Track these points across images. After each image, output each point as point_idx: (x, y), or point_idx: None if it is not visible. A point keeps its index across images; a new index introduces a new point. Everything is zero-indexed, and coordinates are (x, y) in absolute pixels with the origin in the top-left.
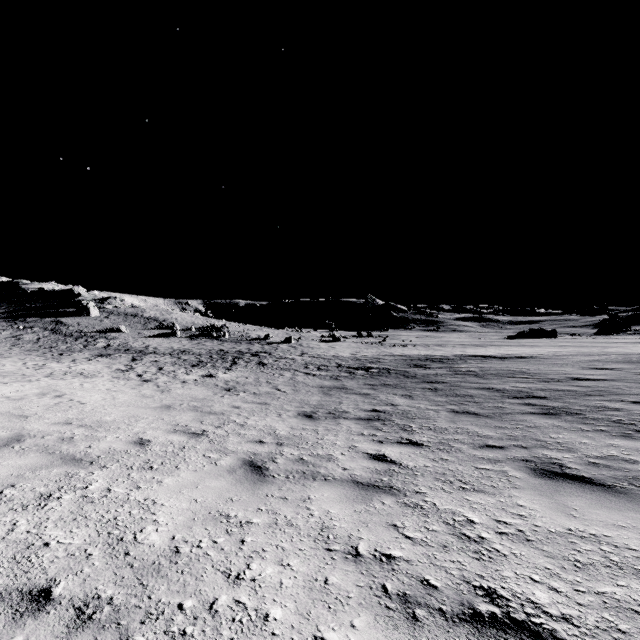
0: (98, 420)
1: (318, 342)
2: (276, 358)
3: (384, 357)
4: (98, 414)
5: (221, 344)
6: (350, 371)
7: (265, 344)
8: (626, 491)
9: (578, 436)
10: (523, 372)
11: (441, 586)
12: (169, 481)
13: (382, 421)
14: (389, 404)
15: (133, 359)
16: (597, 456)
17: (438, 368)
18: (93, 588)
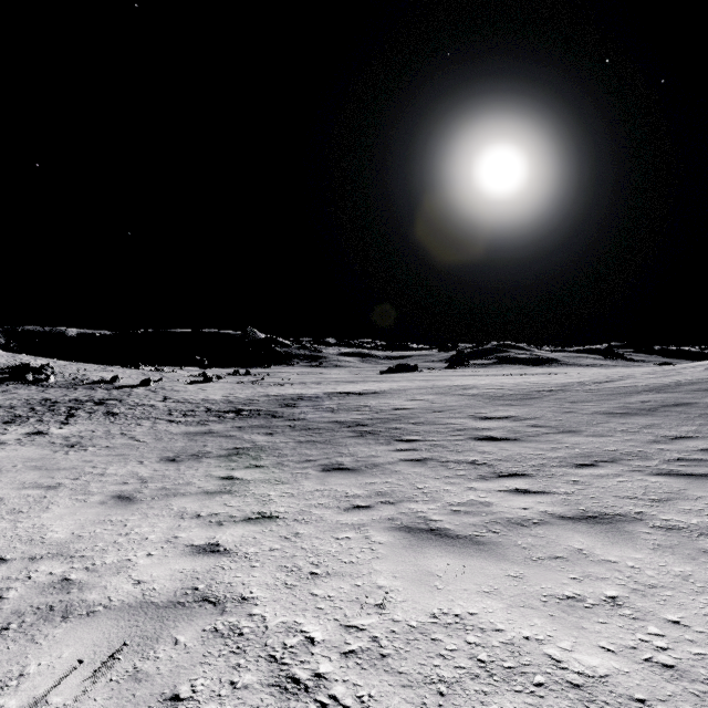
0: None
1: (185, 384)
2: (130, 406)
3: (258, 398)
4: None
5: (44, 391)
6: (220, 415)
7: (113, 389)
8: (360, 470)
9: (364, 447)
10: (367, 406)
11: (239, 515)
12: (47, 515)
13: (240, 455)
14: (251, 442)
15: None
16: (363, 456)
17: (305, 406)
18: (32, 553)
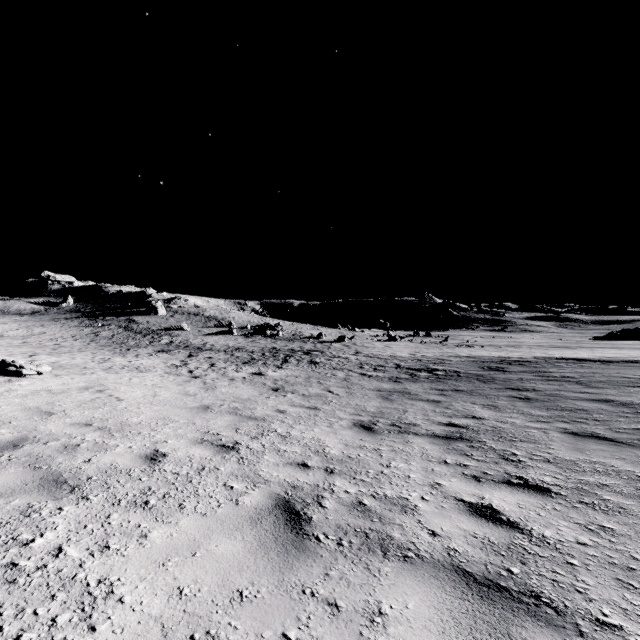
0: (122, 422)
1: (373, 341)
2: (328, 357)
3: (449, 358)
4: (127, 414)
5: (274, 342)
6: (411, 373)
7: (318, 343)
8: None
9: None
10: None
11: None
12: (157, 536)
13: (468, 442)
14: (469, 416)
15: (189, 355)
16: None
17: (521, 372)
18: None
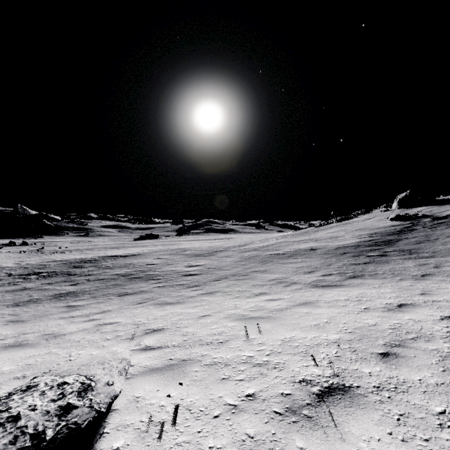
0: None
1: None
2: None
3: (48, 263)
4: None
5: None
6: (24, 277)
7: None
8: (137, 293)
9: (136, 285)
10: (131, 264)
11: (93, 313)
12: None
13: (64, 297)
14: (64, 290)
15: None
16: (136, 288)
17: (89, 267)
18: (11, 336)
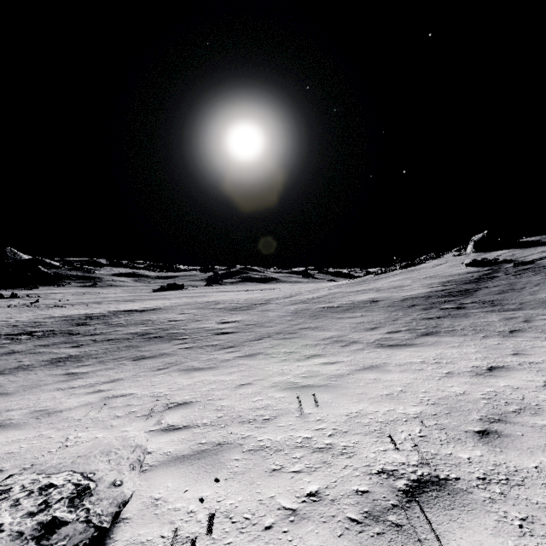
0: None
1: None
2: None
3: (44, 320)
4: None
5: None
6: (12, 338)
7: None
8: (157, 357)
9: (155, 346)
10: (149, 320)
11: (100, 382)
12: None
13: (63, 362)
14: (64, 354)
15: None
16: (156, 350)
17: (97, 324)
18: None
